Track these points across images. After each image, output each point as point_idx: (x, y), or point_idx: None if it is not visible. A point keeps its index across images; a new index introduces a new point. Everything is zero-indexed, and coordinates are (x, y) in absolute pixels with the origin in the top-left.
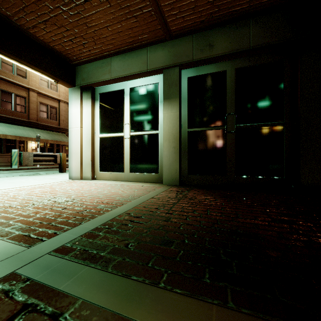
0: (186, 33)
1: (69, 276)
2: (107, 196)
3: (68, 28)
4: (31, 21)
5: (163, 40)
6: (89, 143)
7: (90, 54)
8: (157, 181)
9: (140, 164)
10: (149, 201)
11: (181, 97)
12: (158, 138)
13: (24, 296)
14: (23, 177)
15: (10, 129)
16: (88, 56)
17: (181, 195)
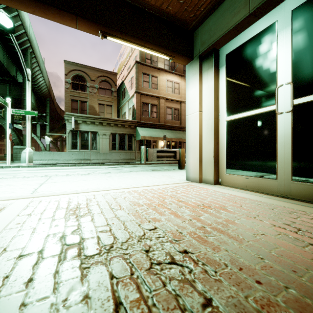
0: None
1: None
2: (280, 272)
3: None
4: None
5: None
6: (210, 132)
7: None
8: None
9: None
10: None
11: None
12: None
13: None
14: (148, 172)
15: (147, 131)
16: (209, 1)
17: None
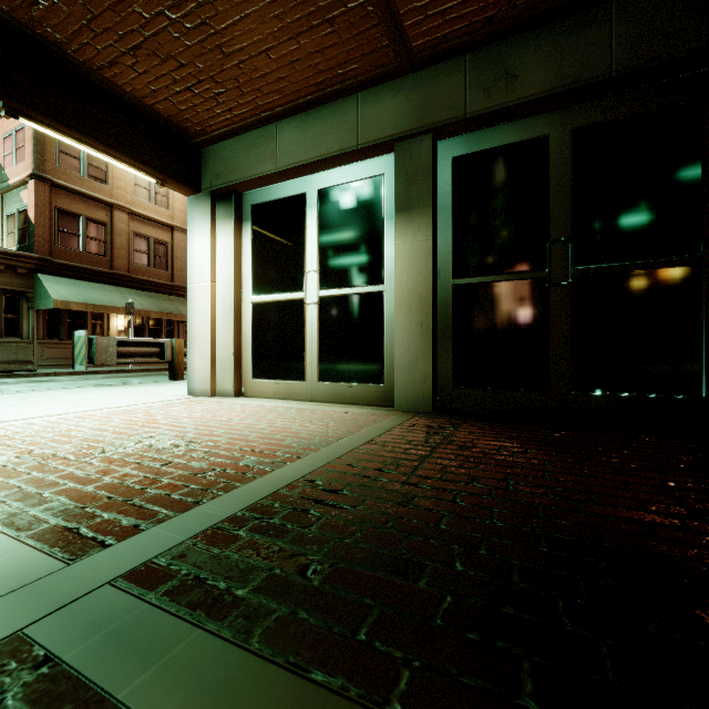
0: (450, 52)
1: (150, 657)
2: (264, 437)
3: (184, 61)
4: (107, 52)
5: (394, 74)
6: (229, 316)
7: (231, 118)
8: (381, 403)
9: (341, 363)
10: (361, 451)
11: (436, 204)
12: (382, 303)
13: None
14: (97, 389)
15: (76, 289)
16: (226, 124)
17: (439, 438)
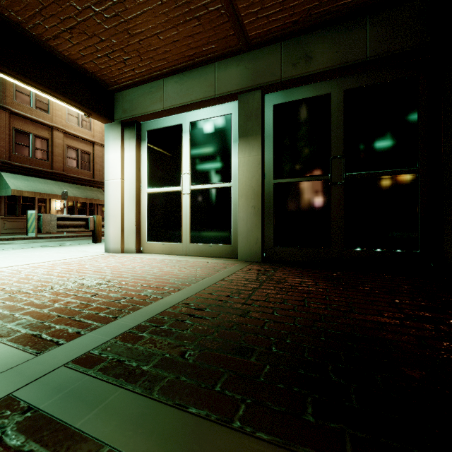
0: (272, 40)
1: (93, 405)
2: (156, 278)
3: (103, 37)
4: (52, 30)
5: (237, 51)
6: (132, 201)
7: (134, 75)
8: (229, 256)
9: (204, 231)
10: (217, 286)
11: (264, 133)
12: (230, 194)
13: (20, 438)
14: (43, 249)
15: (27, 182)
16: (131, 78)
17: (265, 277)
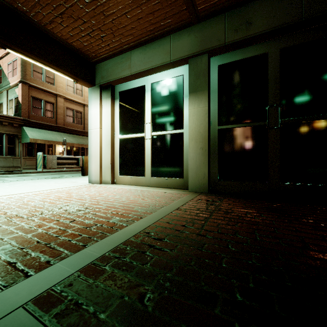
0: (217, 12)
1: None
2: (124, 205)
3: (85, 20)
4: (48, 16)
5: (188, 24)
6: (108, 145)
7: (109, 49)
8: (182, 187)
9: (162, 168)
10: (173, 214)
11: (210, 89)
12: (182, 138)
13: None
14: (47, 180)
15: (40, 133)
16: (107, 52)
17: (213, 207)
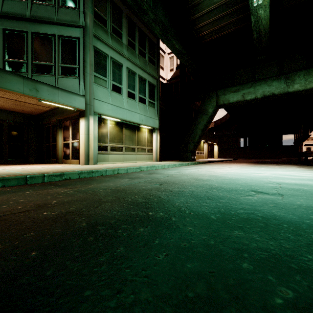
0: None
1: None
2: None
3: None
4: None
5: None
6: None
7: None
8: None
9: None
10: None
11: None
12: None
13: None
14: None
15: None
16: None
17: None
